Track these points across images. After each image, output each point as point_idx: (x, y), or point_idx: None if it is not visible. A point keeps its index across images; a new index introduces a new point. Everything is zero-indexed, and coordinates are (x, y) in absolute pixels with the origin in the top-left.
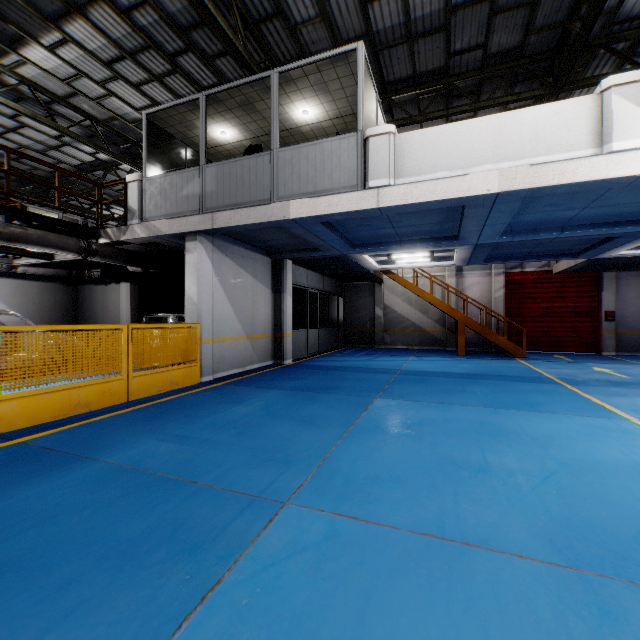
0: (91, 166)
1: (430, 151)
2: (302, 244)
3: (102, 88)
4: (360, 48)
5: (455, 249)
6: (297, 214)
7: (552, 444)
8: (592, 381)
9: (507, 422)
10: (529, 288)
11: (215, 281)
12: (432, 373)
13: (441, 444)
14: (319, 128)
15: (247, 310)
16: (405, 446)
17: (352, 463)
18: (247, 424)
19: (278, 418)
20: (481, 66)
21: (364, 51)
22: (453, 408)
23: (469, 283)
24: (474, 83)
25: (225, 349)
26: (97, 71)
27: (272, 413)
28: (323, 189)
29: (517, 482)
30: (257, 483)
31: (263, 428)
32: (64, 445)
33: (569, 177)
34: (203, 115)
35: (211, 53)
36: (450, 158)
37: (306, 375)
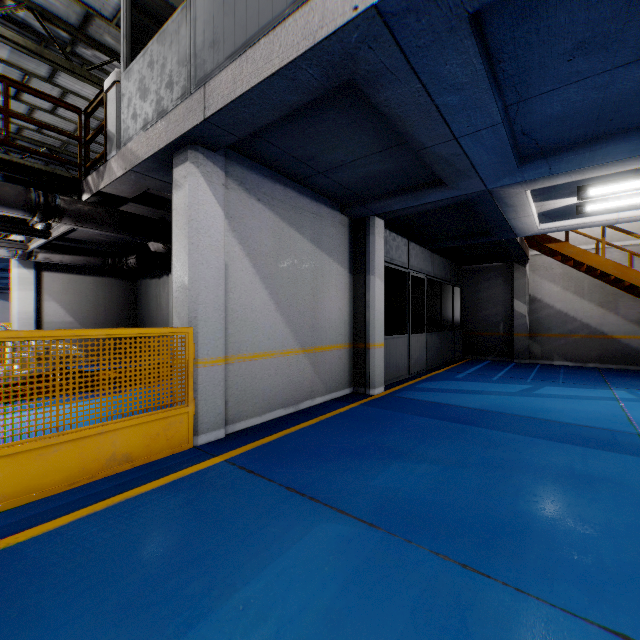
0: None
1: None
2: (403, 173)
3: None
4: None
5: None
6: None
7: None
8: None
9: None
10: None
11: (232, 245)
12: None
13: None
14: None
15: (302, 302)
16: None
17: None
18: None
19: None
20: None
21: None
22: None
23: None
24: None
25: (255, 375)
26: None
27: None
28: None
29: None
30: None
31: None
32: None
33: None
34: None
35: None
36: None
37: (413, 438)
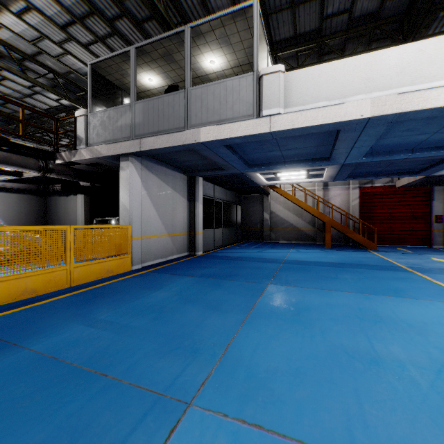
0: (57, 110)
1: (312, 85)
2: (210, 164)
3: (60, 48)
4: (255, 5)
5: (326, 168)
6: (205, 138)
7: (428, 331)
8: (435, 269)
9: (381, 307)
10: (377, 198)
11: (143, 192)
12: (309, 262)
13: (330, 331)
14: (223, 75)
15: (168, 214)
16: (298, 333)
17: (253, 352)
18: (162, 309)
19: (189, 303)
20: (346, 28)
21: (259, 8)
22: (332, 294)
23: (333, 195)
24: (340, 42)
25: (151, 244)
26: (55, 34)
27: (184, 298)
28: (226, 118)
29: (412, 376)
30: (164, 377)
31: (175, 313)
32: (1, 331)
33: (431, 103)
34: (133, 63)
35: (140, 18)
36: (329, 90)
37: (213, 264)
